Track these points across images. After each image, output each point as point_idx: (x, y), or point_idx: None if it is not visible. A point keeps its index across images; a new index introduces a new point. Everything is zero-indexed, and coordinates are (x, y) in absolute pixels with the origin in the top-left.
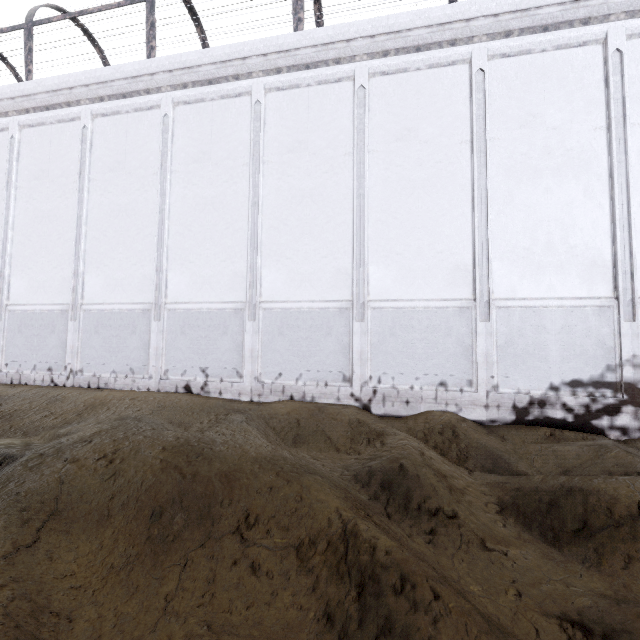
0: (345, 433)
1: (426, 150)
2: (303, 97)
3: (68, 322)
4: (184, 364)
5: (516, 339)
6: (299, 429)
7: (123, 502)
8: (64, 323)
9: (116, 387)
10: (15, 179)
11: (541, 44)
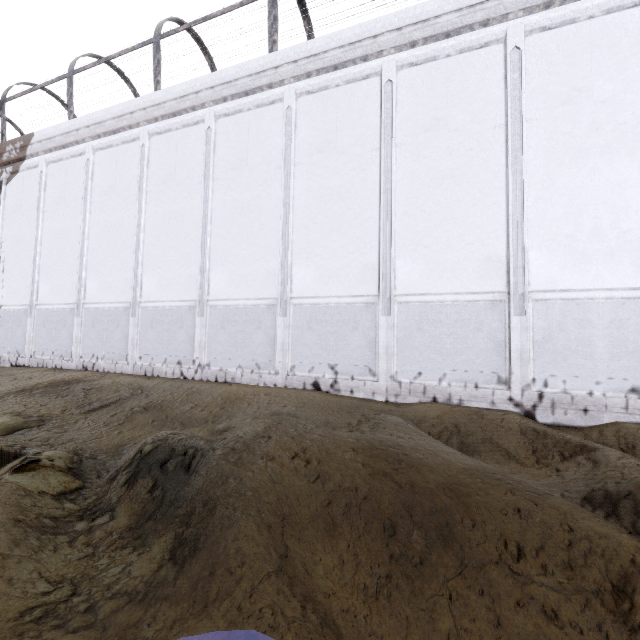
0: (521, 443)
1: (604, 111)
2: (441, 70)
3: (196, 318)
4: (311, 360)
5: None
6: (461, 435)
7: (344, 510)
8: (192, 319)
9: (242, 382)
10: (145, 184)
11: None
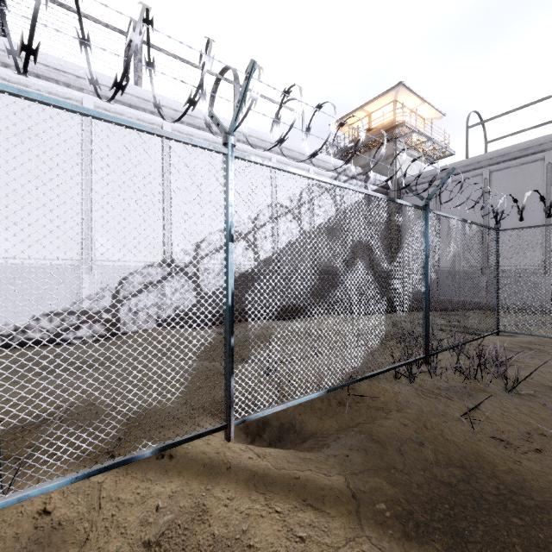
0: None
1: None
2: None
3: None
4: None
5: (6, 287)
6: None
7: None
8: None
9: None
10: None
11: (36, 85)
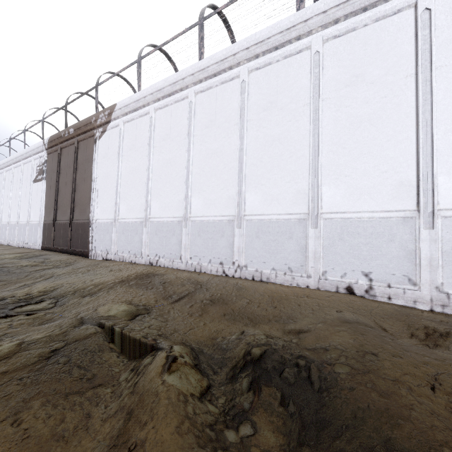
0: None
1: None
2: None
3: (234, 229)
4: (343, 267)
5: None
6: None
7: None
8: (231, 230)
9: (276, 282)
10: (193, 130)
11: None
